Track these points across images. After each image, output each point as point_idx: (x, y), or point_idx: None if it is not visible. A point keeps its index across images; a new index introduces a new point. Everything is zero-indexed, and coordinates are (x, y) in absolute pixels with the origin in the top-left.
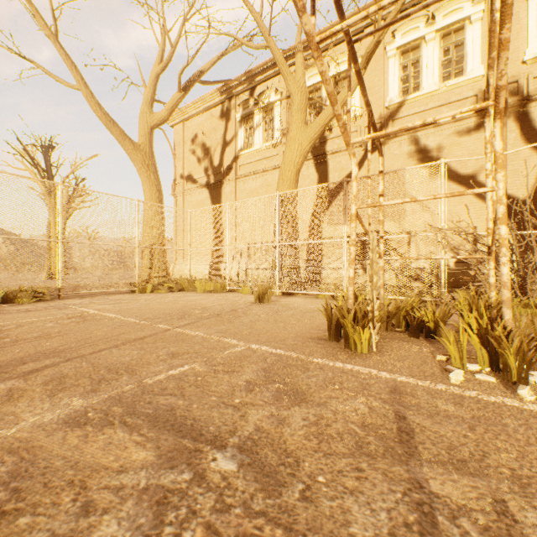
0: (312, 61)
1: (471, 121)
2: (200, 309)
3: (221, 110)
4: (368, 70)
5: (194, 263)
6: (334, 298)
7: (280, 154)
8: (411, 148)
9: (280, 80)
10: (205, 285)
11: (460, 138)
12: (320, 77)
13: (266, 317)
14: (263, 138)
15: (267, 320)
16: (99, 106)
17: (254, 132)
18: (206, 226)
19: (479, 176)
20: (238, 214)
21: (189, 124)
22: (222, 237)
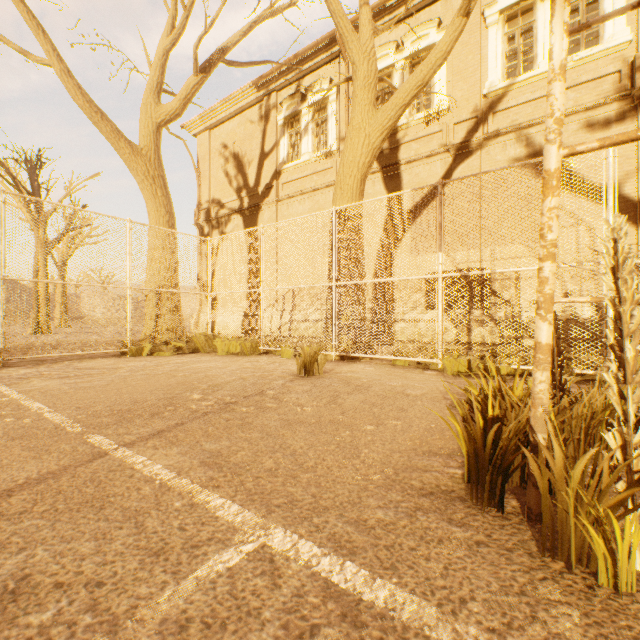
0: (382, 26)
1: (611, 108)
2: (205, 389)
3: (257, 111)
4: (459, 46)
5: (215, 312)
6: (421, 365)
7: (336, 166)
8: (521, 152)
9: (336, 66)
10: (228, 344)
11: (594, 134)
12: (390, 59)
13: (315, 411)
14: (312, 145)
15: (317, 419)
16: (80, 91)
17: (301, 138)
18: (239, 265)
19: (623, 187)
20: (280, 248)
21: (216, 132)
22: (259, 278)
